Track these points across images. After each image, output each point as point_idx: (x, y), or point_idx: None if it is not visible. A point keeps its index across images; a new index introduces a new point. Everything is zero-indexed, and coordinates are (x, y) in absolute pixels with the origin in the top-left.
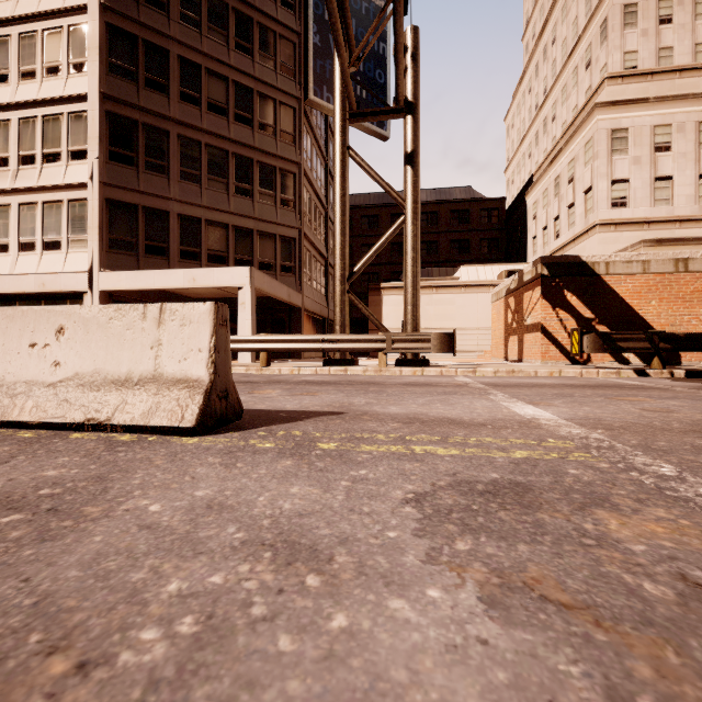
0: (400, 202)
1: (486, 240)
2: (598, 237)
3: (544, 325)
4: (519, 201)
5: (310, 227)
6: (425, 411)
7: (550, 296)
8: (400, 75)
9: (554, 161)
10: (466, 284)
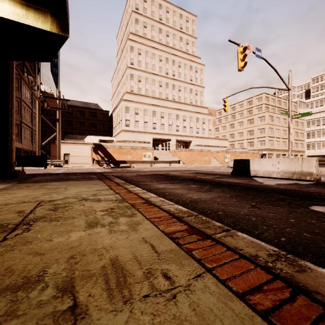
0: (55, 129)
1: (102, 124)
2: (122, 133)
3: (94, 158)
4: (111, 114)
5: (25, 118)
6: (49, 171)
7: (95, 151)
8: None
9: (117, 108)
10: (86, 143)
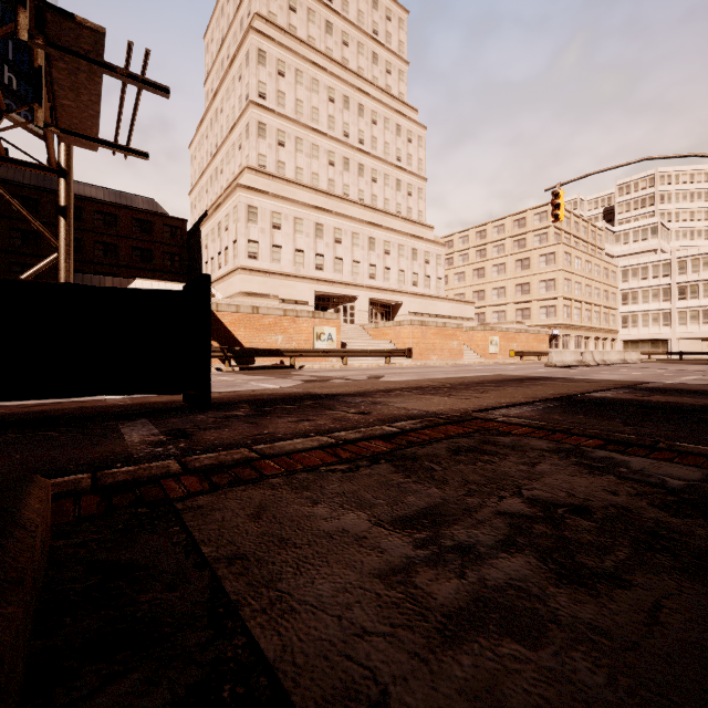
0: (54, 242)
1: (169, 254)
2: (240, 277)
3: None
4: (196, 228)
5: None
6: None
7: None
8: (52, 153)
9: (218, 209)
10: None
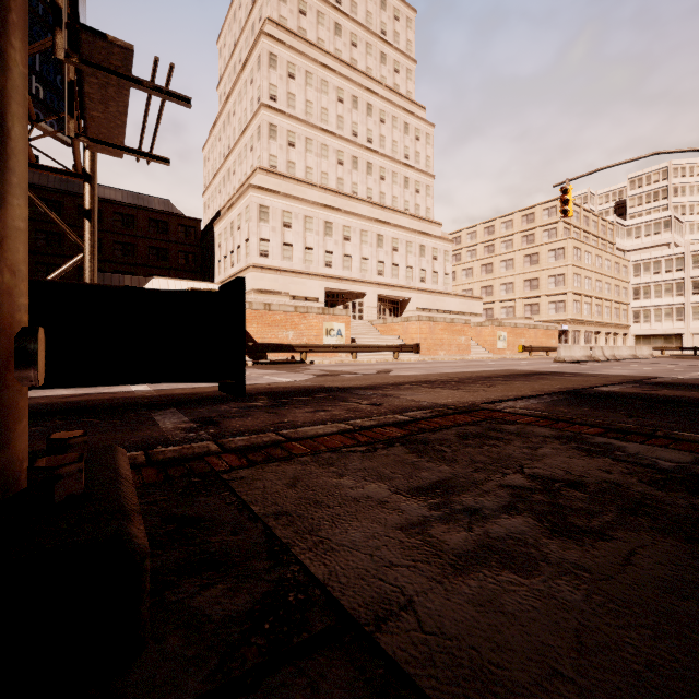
0: (80, 243)
1: (184, 253)
2: (252, 274)
3: None
4: (210, 228)
5: None
6: None
7: None
8: (79, 160)
9: (230, 209)
10: None
